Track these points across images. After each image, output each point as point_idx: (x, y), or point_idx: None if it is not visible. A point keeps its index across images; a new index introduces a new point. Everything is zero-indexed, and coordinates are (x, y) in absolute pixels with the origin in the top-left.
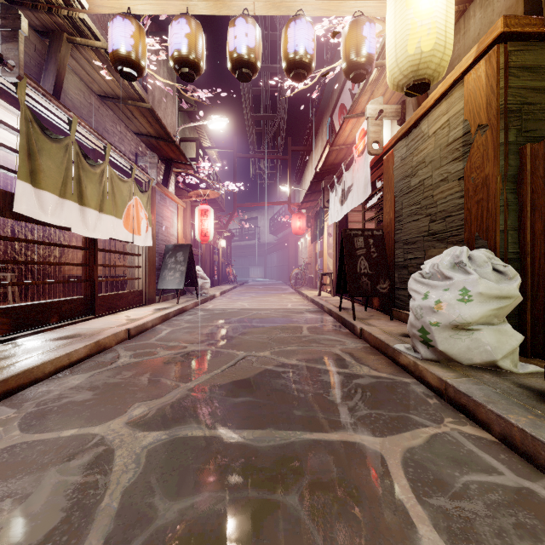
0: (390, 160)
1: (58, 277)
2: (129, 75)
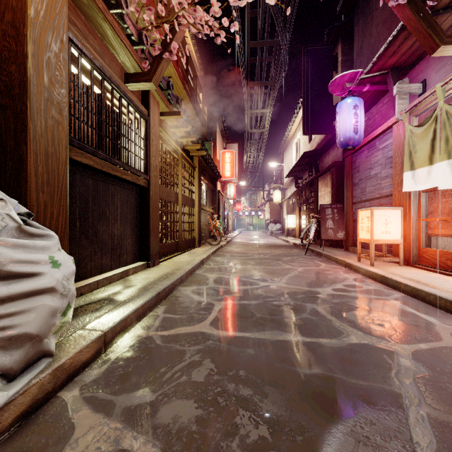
0: None
1: None
2: None
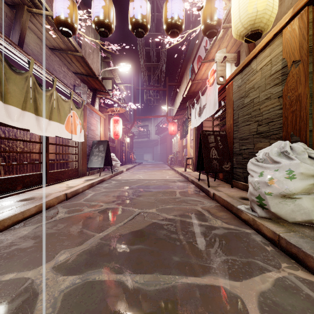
0: (230, 88)
1: (28, 160)
2: (66, 33)
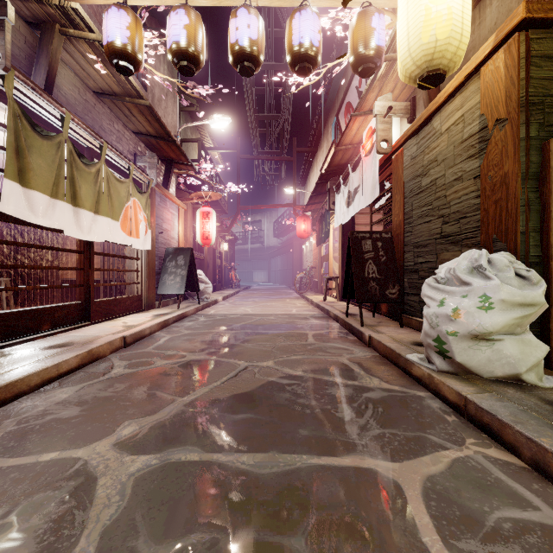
0: (399, 159)
1: (55, 281)
2: (124, 69)
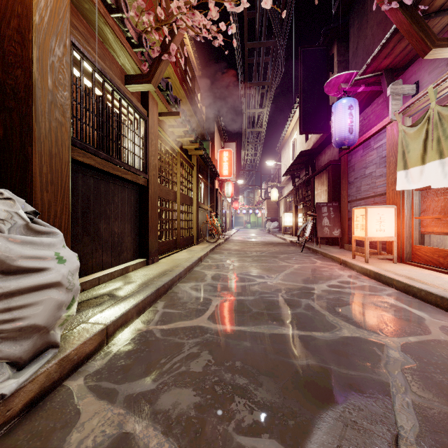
0: None
1: None
2: None
